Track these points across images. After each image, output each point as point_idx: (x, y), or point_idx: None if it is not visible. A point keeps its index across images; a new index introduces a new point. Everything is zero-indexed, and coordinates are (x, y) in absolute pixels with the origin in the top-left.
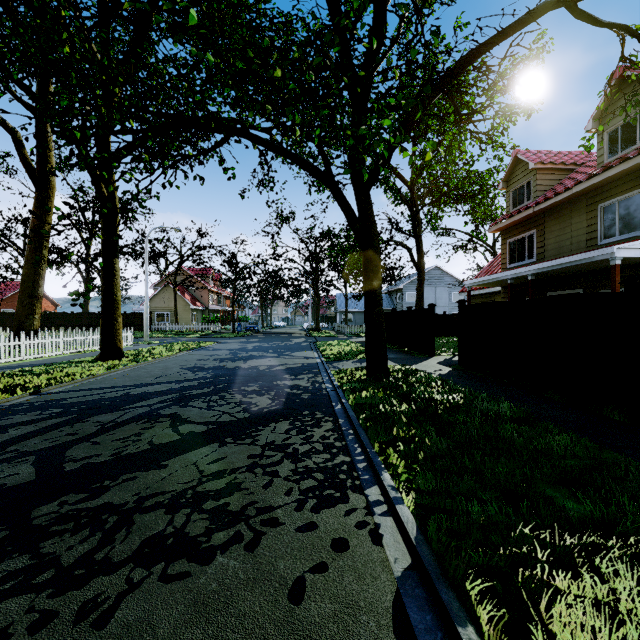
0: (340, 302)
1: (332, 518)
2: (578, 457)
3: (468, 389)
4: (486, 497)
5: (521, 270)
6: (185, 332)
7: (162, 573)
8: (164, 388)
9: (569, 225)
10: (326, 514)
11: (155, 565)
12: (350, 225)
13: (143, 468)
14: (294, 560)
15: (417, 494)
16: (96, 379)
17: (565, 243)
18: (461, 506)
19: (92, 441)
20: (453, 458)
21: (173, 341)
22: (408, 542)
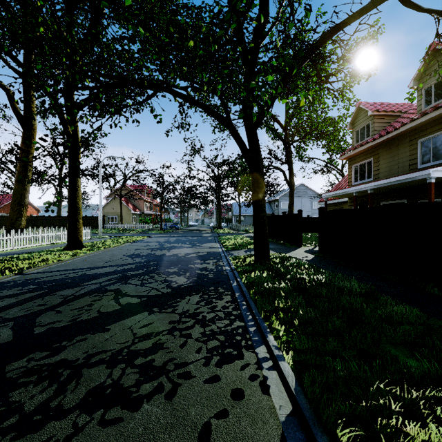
0: (235, 208)
1: (231, 372)
2: (412, 323)
3: (327, 271)
4: (346, 355)
5: (363, 186)
6: (127, 229)
7: (101, 418)
8: (111, 270)
9: (397, 154)
10: (227, 368)
11: (96, 412)
12: (243, 154)
13: (92, 331)
14: (202, 407)
15: (294, 352)
16: (63, 263)
17: (394, 167)
18: (328, 362)
19: (56, 310)
20: (320, 324)
21: (119, 236)
22: (289, 392)
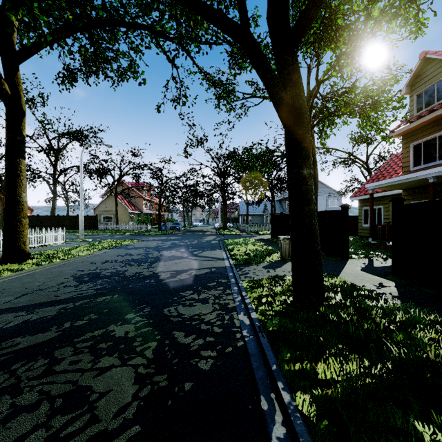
0: (242, 207)
1: None
2: None
3: None
4: None
5: None
6: (122, 230)
7: None
8: None
9: None
10: None
11: None
12: (271, 94)
13: None
14: None
15: None
16: None
17: None
18: None
19: None
20: None
21: (106, 238)
22: None
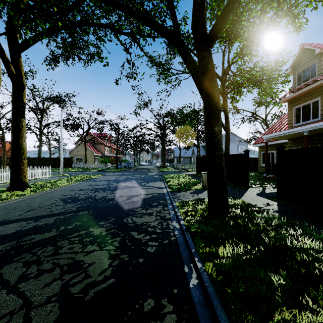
0: (176, 152)
1: None
2: None
3: None
4: None
5: (320, 123)
6: (90, 168)
7: None
8: (14, 229)
9: None
10: None
11: None
12: (194, 77)
13: None
14: None
15: None
16: None
17: None
18: None
19: None
20: None
21: (79, 174)
22: None
